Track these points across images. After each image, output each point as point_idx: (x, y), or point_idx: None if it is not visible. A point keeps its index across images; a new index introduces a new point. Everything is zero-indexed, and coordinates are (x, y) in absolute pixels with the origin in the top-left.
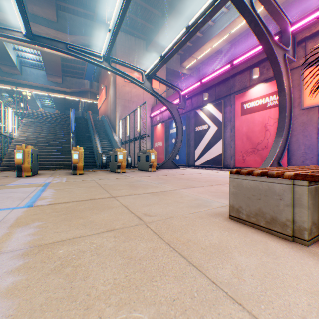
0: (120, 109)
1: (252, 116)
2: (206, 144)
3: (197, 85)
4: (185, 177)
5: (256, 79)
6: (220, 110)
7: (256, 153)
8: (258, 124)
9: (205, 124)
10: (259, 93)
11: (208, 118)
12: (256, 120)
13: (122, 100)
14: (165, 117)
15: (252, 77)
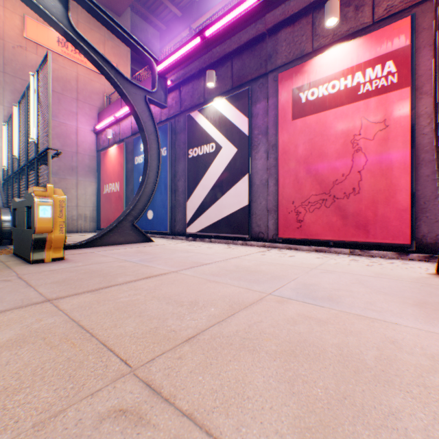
0: (10, 100)
1: (321, 119)
2: (212, 187)
3: (192, 47)
4: (147, 309)
5: (331, 32)
6: (244, 110)
7: (332, 205)
8: (337, 137)
9: (209, 142)
10: (339, 65)
11: (217, 129)
12: (332, 129)
13: (16, 80)
14: (126, 131)
15: (326, 21)
